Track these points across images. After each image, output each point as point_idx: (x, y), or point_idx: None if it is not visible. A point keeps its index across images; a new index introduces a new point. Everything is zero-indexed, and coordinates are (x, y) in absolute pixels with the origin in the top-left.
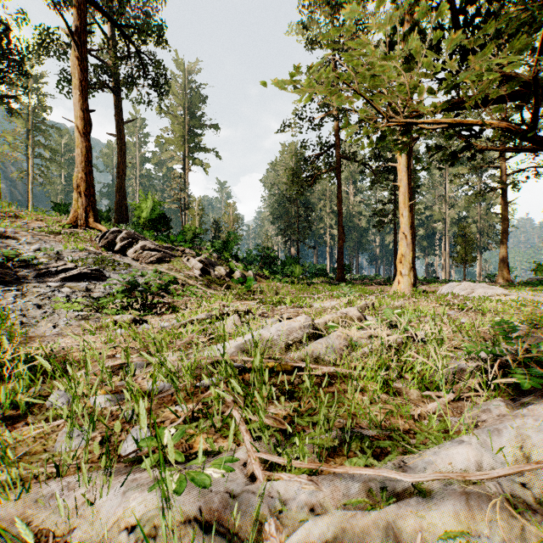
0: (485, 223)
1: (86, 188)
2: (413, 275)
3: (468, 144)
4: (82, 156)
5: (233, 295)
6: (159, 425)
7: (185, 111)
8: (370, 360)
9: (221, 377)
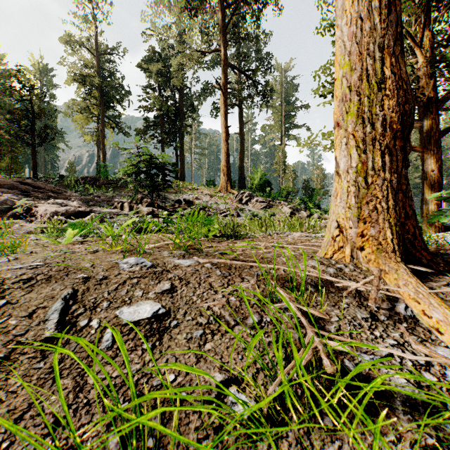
0: None
1: (226, 171)
2: None
3: None
4: (225, 153)
5: None
6: None
7: (282, 101)
8: None
9: None
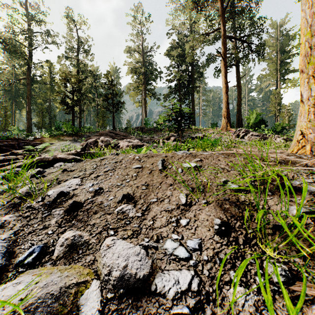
0: None
1: (226, 115)
2: None
3: None
4: (225, 102)
5: None
6: None
7: (277, 52)
8: None
9: None
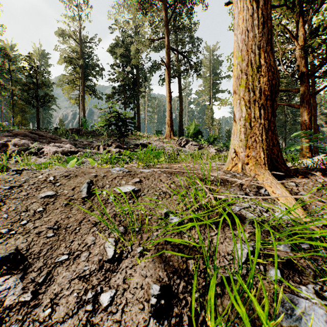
0: None
1: (170, 123)
2: None
3: None
4: (169, 111)
5: None
6: None
7: (210, 73)
8: None
9: None
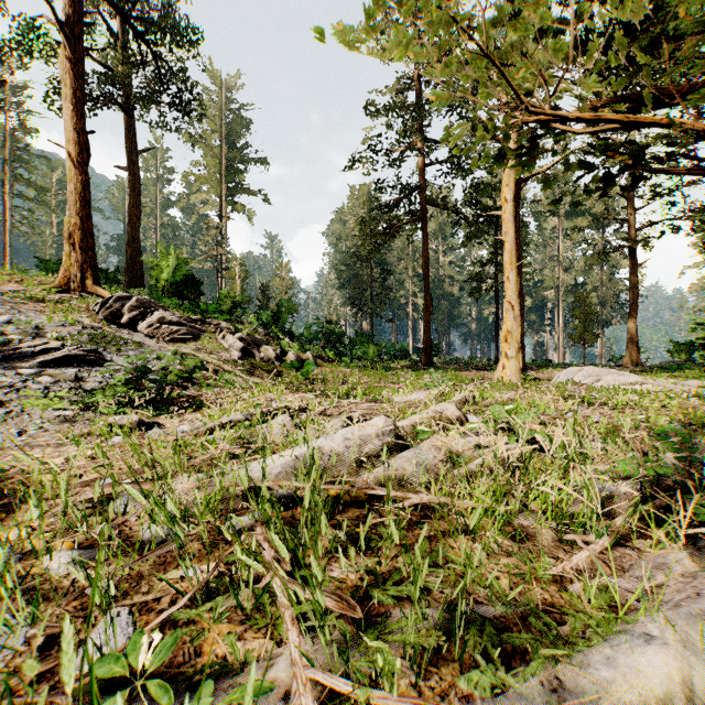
0: (608, 291)
1: (81, 239)
2: (522, 357)
3: (636, 160)
4: (77, 194)
5: (285, 385)
6: (150, 606)
7: (222, 140)
8: (481, 485)
9: (258, 515)
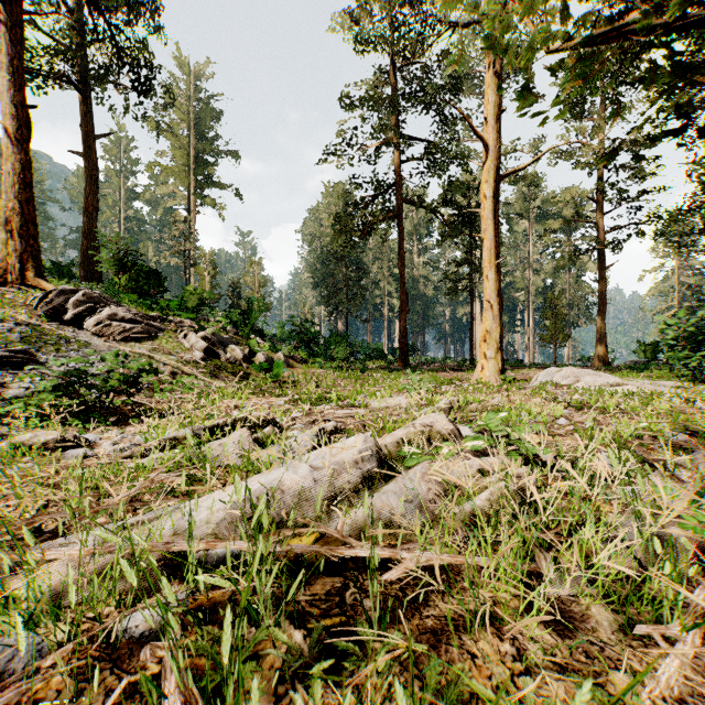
0: (575, 293)
1: (22, 225)
2: (501, 358)
3: None
4: (16, 175)
5: (252, 389)
6: None
7: (191, 130)
8: (503, 542)
9: (177, 602)
